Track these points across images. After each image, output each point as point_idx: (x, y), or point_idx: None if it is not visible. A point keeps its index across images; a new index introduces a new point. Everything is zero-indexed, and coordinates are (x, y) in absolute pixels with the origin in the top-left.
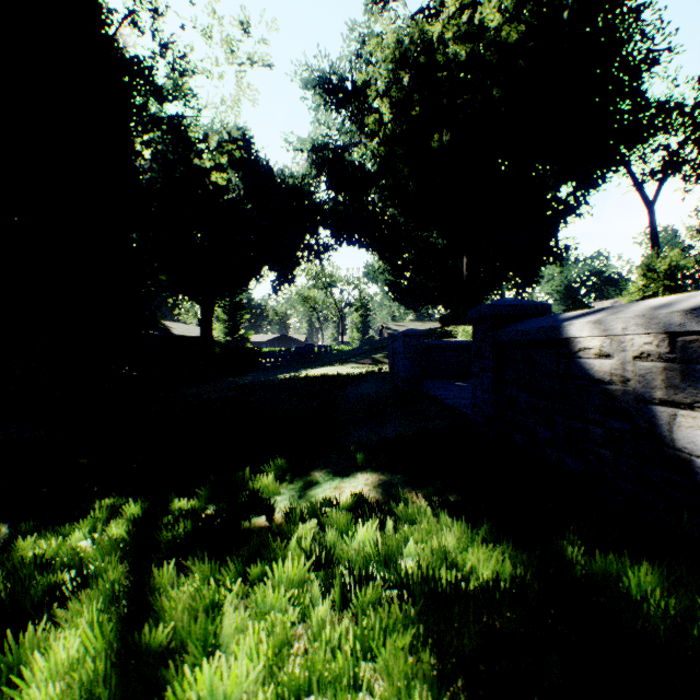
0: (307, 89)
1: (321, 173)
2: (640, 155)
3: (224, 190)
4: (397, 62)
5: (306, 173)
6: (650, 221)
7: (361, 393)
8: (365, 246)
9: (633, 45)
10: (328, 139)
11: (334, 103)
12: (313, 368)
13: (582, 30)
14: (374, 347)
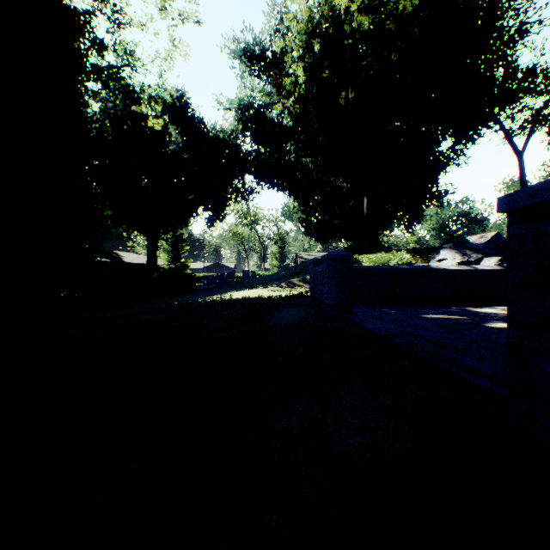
0: (235, 58)
1: (246, 128)
2: (509, 115)
3: (166, 142)
4: (309, 35)
5: (234, 129)
6: (520, 167)
7: (283, 324)
8: (283, 189)
9: (510, 17)
10: (252, 100)
11: (257, 70)
12: (238, 290)
13: (465, 6)
14: (290, 272)
